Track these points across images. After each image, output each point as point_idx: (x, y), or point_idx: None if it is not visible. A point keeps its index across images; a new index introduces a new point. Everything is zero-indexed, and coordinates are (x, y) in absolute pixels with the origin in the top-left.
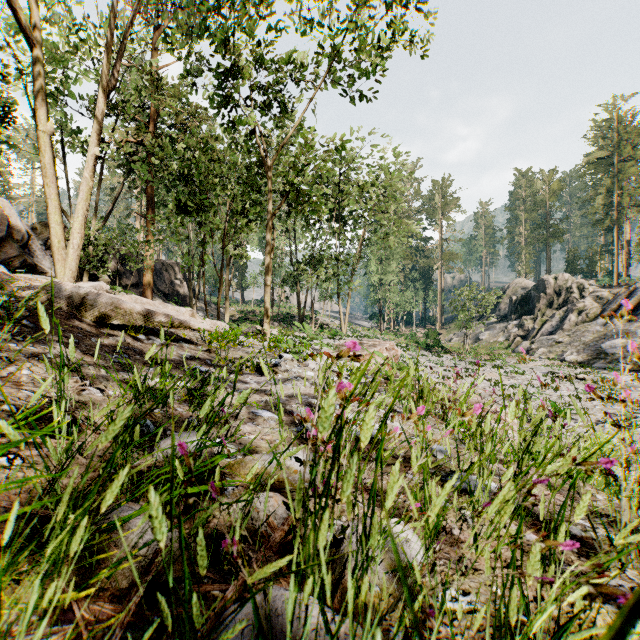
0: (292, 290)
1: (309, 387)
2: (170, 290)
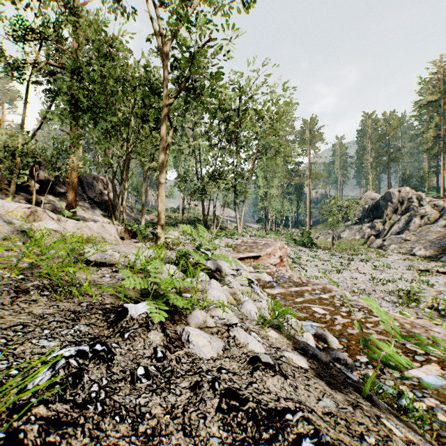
0: (198, 199)
1: None
2: (99, 199)
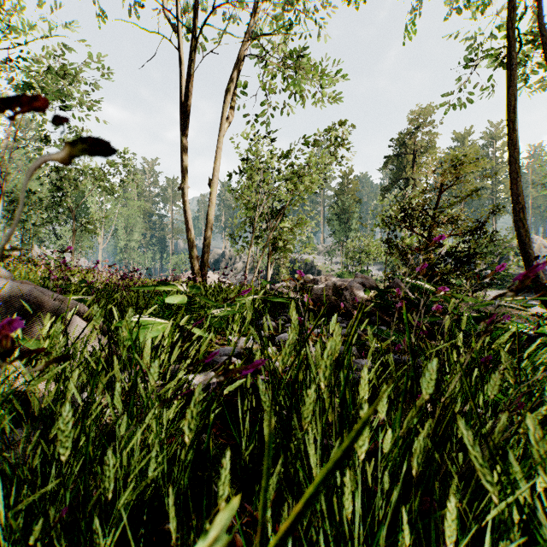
0: None
1: None
2: None
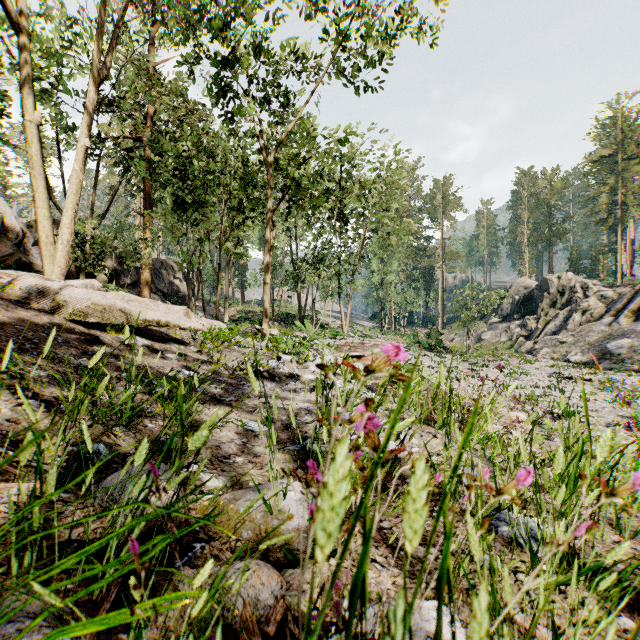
0: (293, 289)
1: (309, 393)
2: (169, 289)
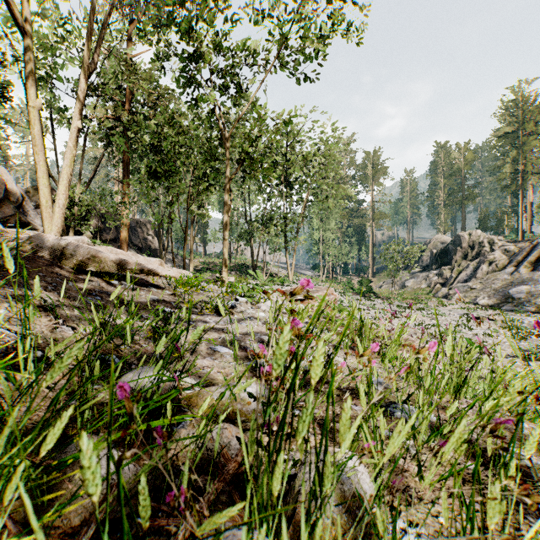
0: (246, 244)
1: (261, 326)
2: (143, 244)
